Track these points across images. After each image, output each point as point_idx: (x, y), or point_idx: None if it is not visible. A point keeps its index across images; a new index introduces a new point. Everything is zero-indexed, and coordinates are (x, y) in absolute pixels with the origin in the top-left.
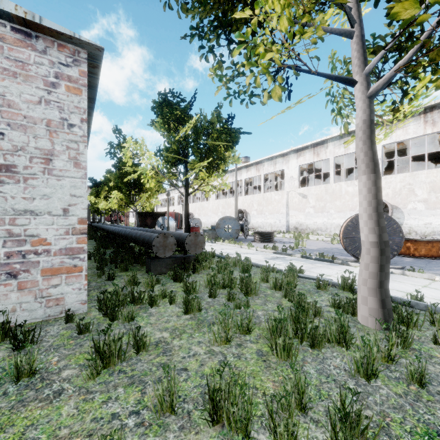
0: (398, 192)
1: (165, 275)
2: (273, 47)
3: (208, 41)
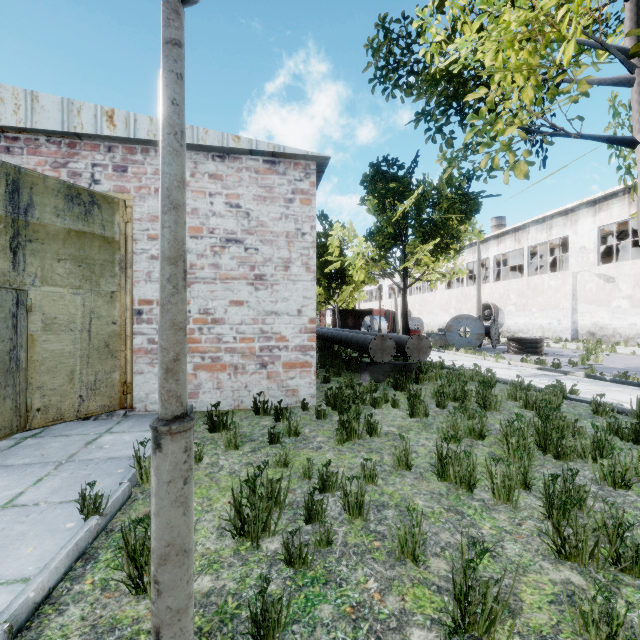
0: None
1: (382, 383)
2: (515, 119)
3: (435, 122)
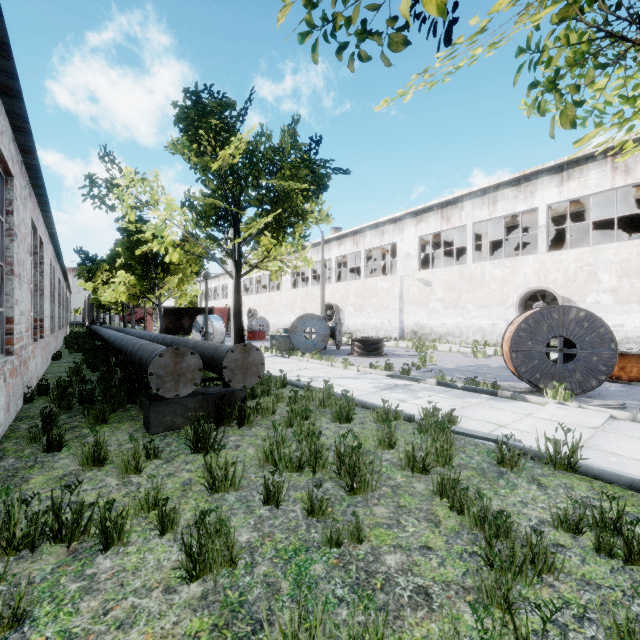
0: (572, 276)
1: (181, 432)
2: None
3: None
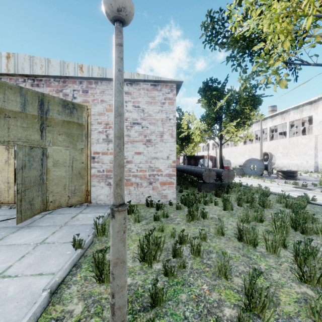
0: None
1: (209, 193)
2: (280, 58)
3: (237, 61)
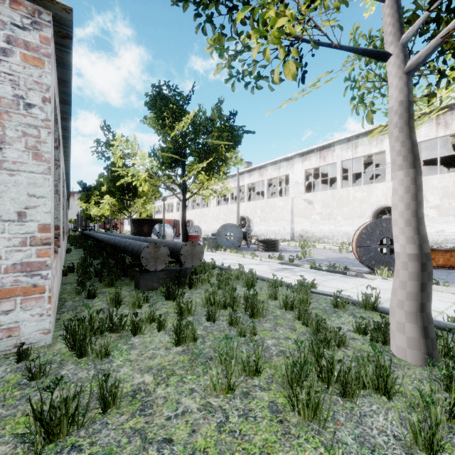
0: None
1: (157, 291)
2: (286, 10)
3: (206, 8)
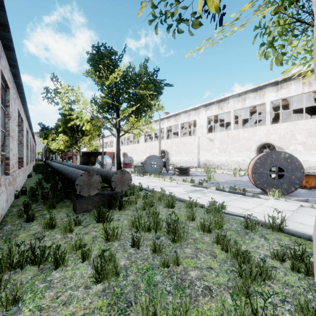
0: (282, 136)
1: (91, 212)
2: None
3: None
